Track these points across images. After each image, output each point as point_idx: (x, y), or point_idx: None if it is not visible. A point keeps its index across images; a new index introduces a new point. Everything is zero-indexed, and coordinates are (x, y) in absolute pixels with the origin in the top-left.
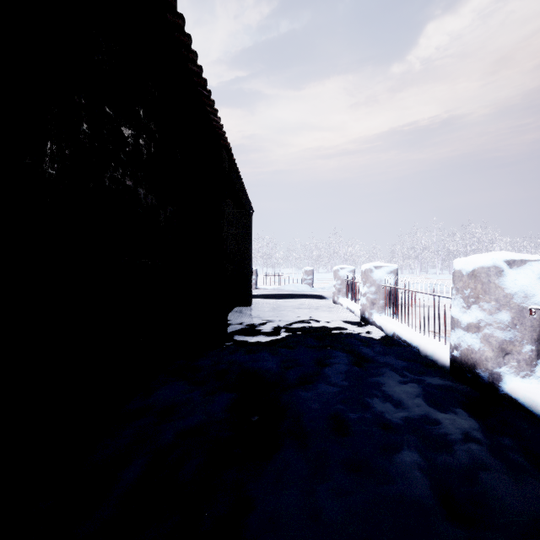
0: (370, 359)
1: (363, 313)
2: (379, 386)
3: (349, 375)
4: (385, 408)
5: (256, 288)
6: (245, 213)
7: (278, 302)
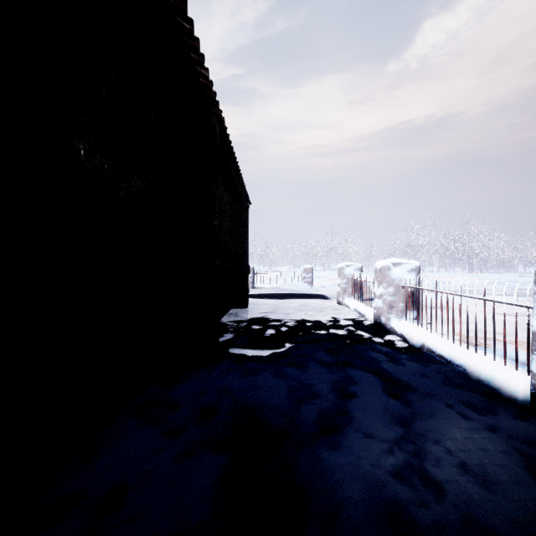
0: (408, 386)
1: (378, 318)
2: (439, 439)
3: (389, 417)
4: (472, 496)
5: (252, 286)
6: (241, 204)
7: (277, 303)
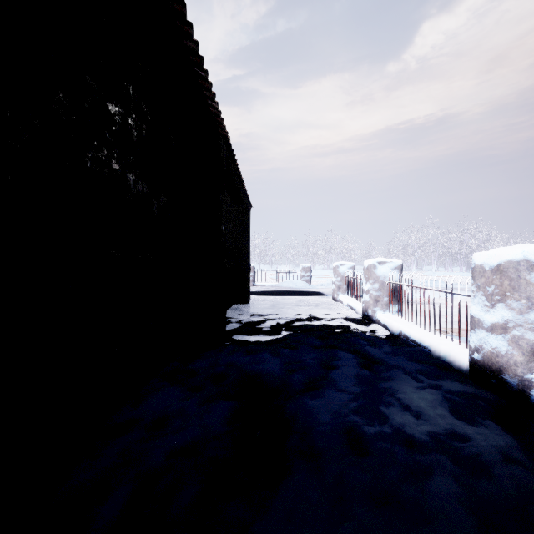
0: (379, 361)
1: (366, 311)
2: (393, 392)
3: (359, 380)
4: (405, 421)
5: (253, 284)
6: (243, 208)
7: (277, 299)
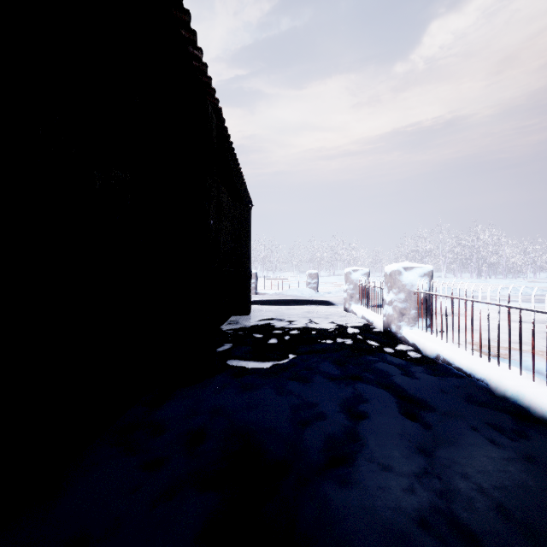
0: (425, 405)
1: (388, 326)
2: (468, 473)
3: (407, 444)
4: None
5: (255, 292)
6: (242, 205)
7: (281, 309)
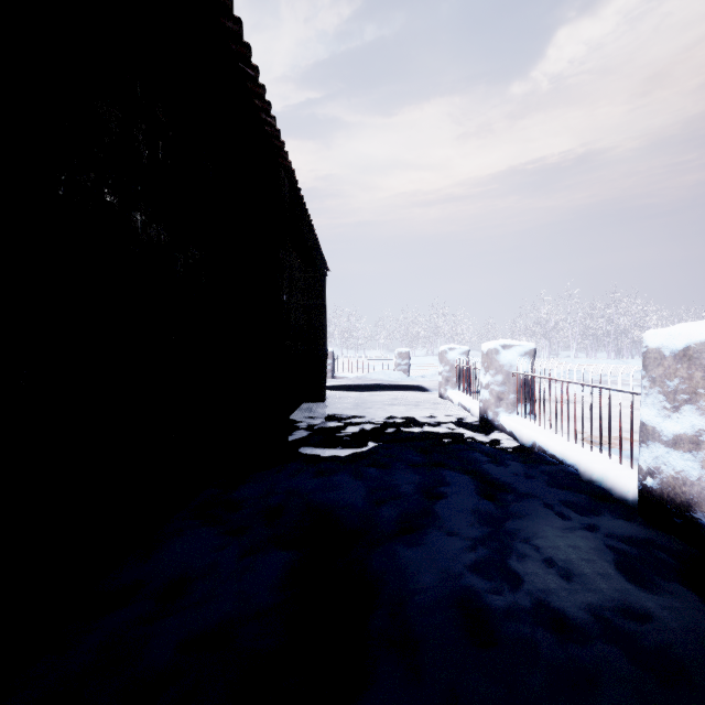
0: (506, 487)
1: (484, 412)
2: (529, 537)
3: (478, 517)
4: (549, 585)
5: (332, 376)
6: (316, 271)
7: (363, 396)
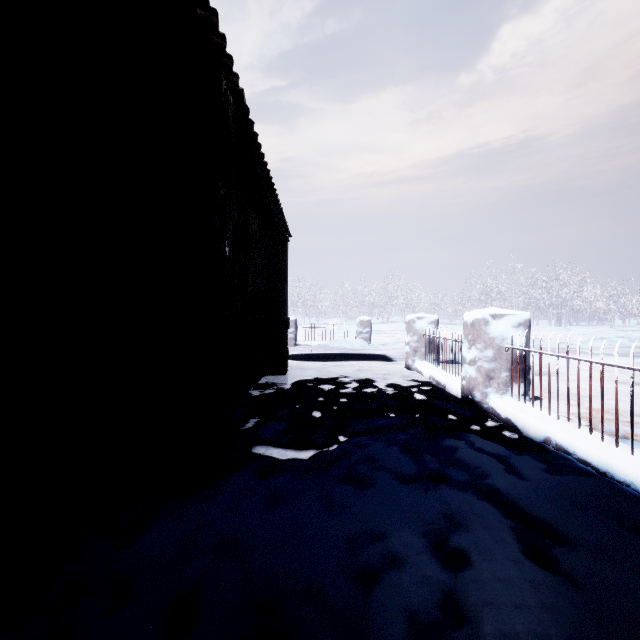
0: (556, 533)
1: (469, 392)
2: None
3: (553, 632)
4: None
5: (295, 344)
6: (277, 235)
7: (326, 366)
